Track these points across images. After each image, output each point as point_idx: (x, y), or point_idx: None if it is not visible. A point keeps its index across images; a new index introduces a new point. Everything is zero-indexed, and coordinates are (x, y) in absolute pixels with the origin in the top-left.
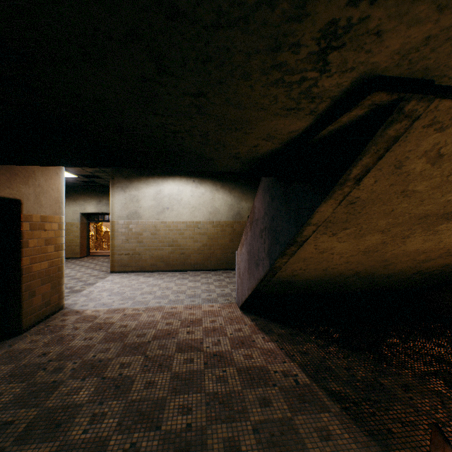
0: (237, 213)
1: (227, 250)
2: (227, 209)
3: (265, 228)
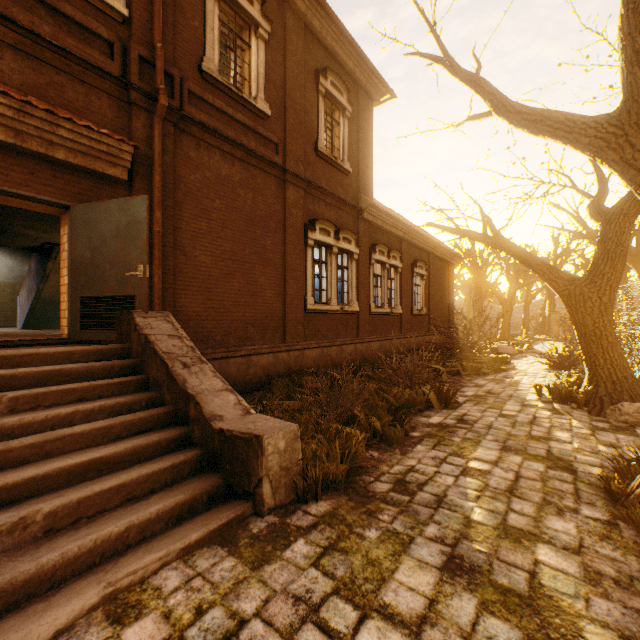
0: (21, 276)
1: (8, 309)
2: (8, 271)
3: (36, 274)
